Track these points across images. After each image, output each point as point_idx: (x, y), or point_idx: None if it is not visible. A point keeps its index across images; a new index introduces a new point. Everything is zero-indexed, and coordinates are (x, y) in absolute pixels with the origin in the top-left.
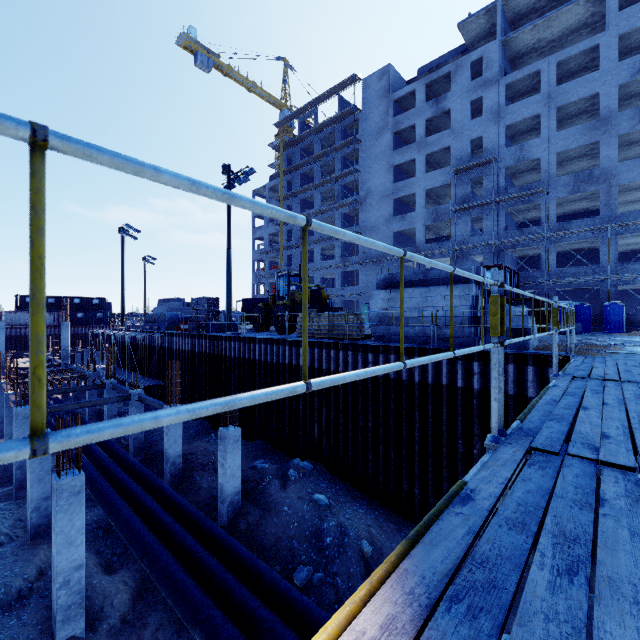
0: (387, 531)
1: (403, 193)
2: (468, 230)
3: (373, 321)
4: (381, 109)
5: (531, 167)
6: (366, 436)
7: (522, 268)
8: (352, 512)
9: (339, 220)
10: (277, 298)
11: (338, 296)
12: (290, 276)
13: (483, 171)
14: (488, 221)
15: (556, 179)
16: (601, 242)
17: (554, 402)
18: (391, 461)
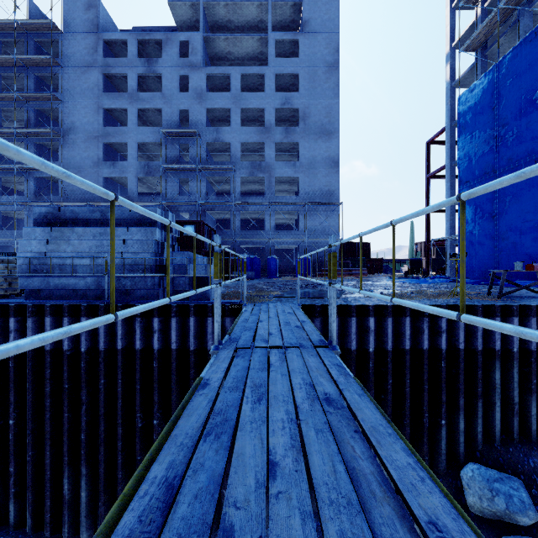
0: None
1: (114, 139)
2: (177, 189)
3: (24, 270)
4: (88, 42)
5: (225, 149)
6: (6, 440)
7: (219, 228)
8: None
9: (31, 149)
10: None
11: None
12: None
13: (189, 140)
14: (193, 184)
15: (240, 162)
16: (266, 214)
17: (162, 508)
18: (46, 465)
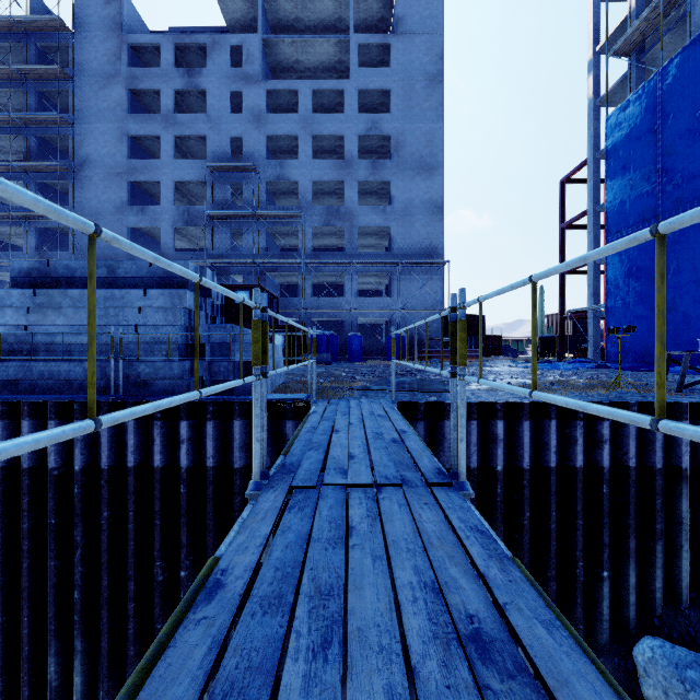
0: None
1: (143, 177)
2: (227, 243)
3: None
4: (109, 47)
5: (291, 190)
6: None
7: (284, 296)
8: None
9: (32, 190)
10: None
11: None
12: None
13: (244, 178)
14: (249, 237)
15: (312, 207)
16: (346, 277)
17: None
18: (23, 637)
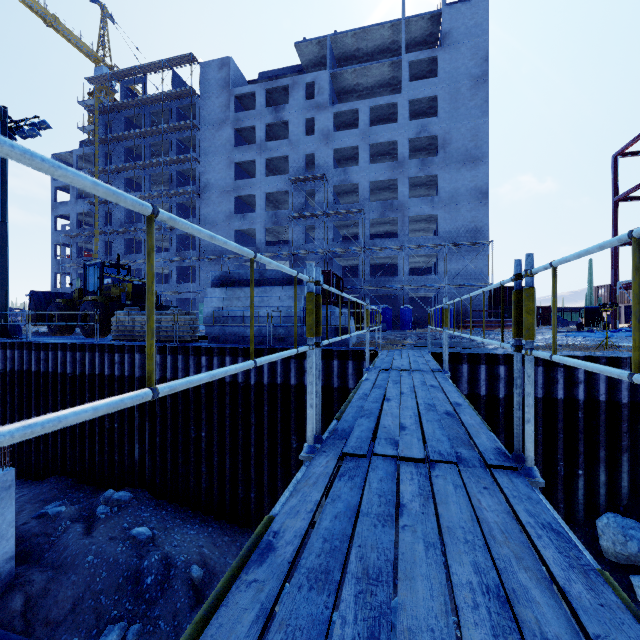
0: (221, 546)
1: (244, 192)
2: (304, 237)
3: (207, 321)
4: (221, 100)
5: (352, 190)
6: (199, 447)
7: (346, 275)
8: (181, 537)
9: (174, 209)
10: (85, 292)
11: (172, 293)
12: (104, 266)
13: (316, 185)
14: (320, 231)
15: (370, 203)
16: (398, 259)
17: (365, 396)
18: (227, 469)
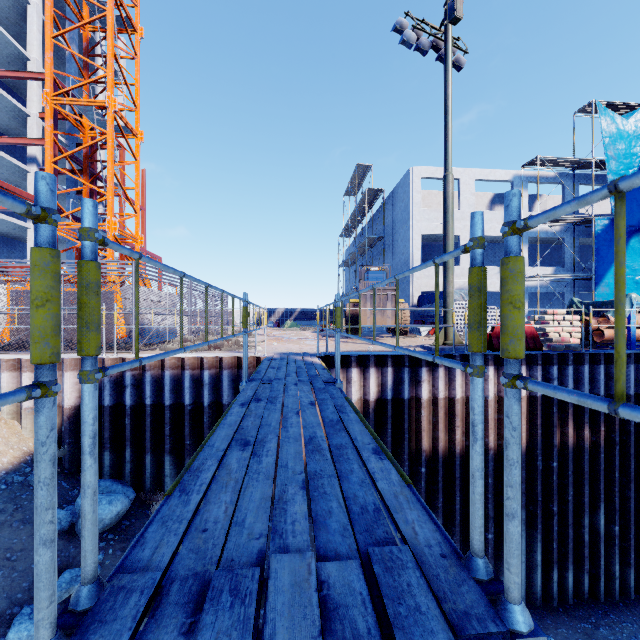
0: None
1: None
2: None
3: None
4: None
5: None
6: None
7: None
8: None
9: None
10: None
11: None
12: None
13: None
14: None
15: None
16: None
17: (339, 409)
18: None
